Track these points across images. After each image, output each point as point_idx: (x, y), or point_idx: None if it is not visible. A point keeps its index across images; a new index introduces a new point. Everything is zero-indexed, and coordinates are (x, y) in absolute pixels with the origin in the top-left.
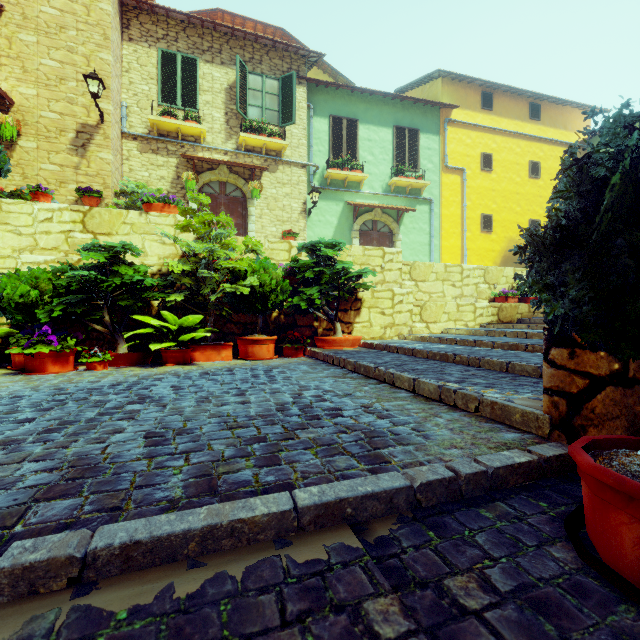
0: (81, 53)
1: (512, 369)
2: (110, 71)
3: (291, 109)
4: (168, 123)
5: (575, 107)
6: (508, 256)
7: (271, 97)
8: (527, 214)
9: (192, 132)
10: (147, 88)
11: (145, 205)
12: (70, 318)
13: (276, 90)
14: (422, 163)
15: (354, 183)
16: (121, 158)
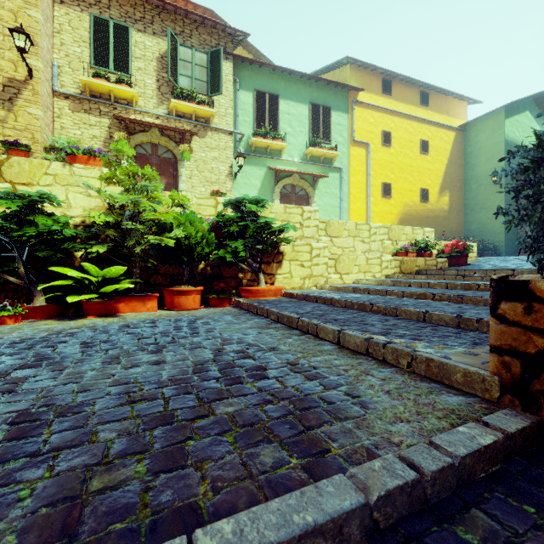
0: (8, 8)
1: (429, 318)
2: (39, 29)
3: (219, 81)
4: (100, 85)
5: (455, 97)
6: (404, 218)
7: (200, 69)
8: (418, 184)
9: (124, 95)
10: (79, 50)
11: (69, 157)
12: None
13: (205, 63)
14: (334, 136)
15: (275, 151)
16: (52, 115)
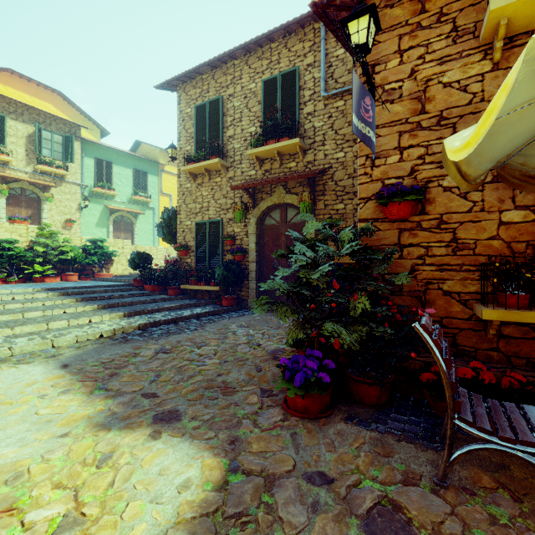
0: None
1: None
2: None
3: (72, 155)
4: None
5: None
6: None
7: (58, 145)
8: None
9: (3, 159)
10: None
11: (12, 220)
12: None
13: (61, 141)
14: (149, 189)
15: (110, 195)
16: None
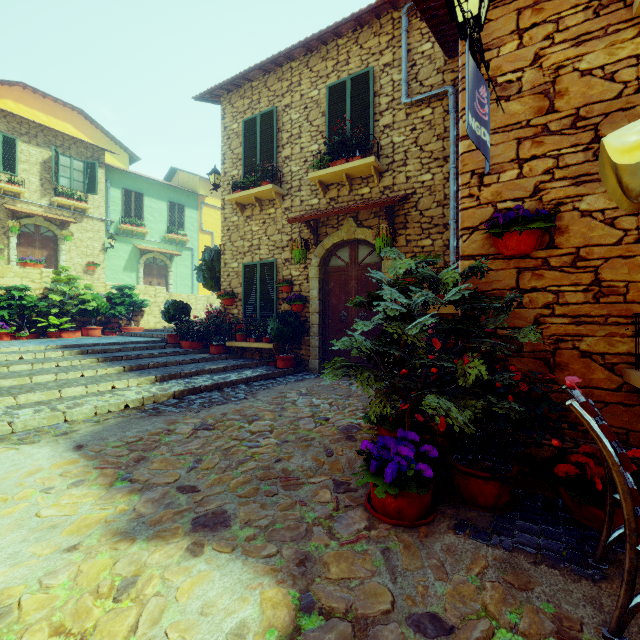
0: None
1: None
2: None
3: (94, 185)
4: None
5: None
6: None
7: (78, 173)
8: None
9: (13, 190)
10: None
11: (23, 263)
12: None
13: (82, 168)
14: (187, 226)
15: (140, 233)
16: None
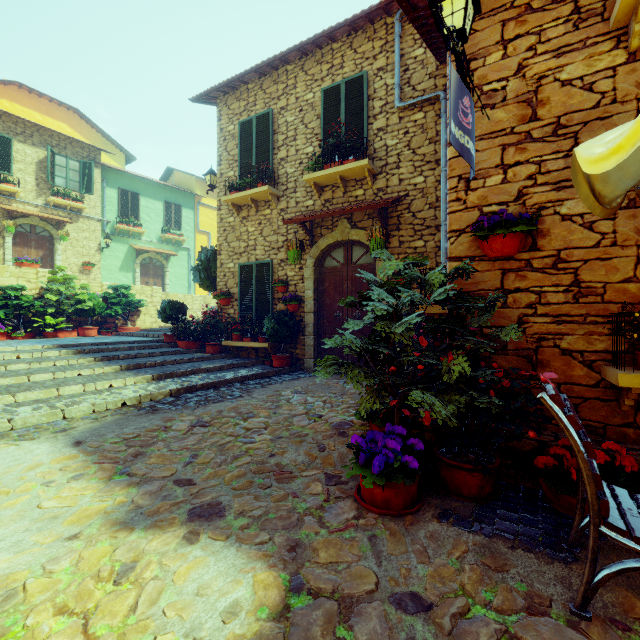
0: None
1: None
2: None
3: (91, 185)
4: None
5: None
6: None
7: (74, 172)
8: None
9: (8, 190)
10: None
11: (19, 263)
12: None
13: (78, 168)
14: (183, 226)
15: (137, 233)
16: None
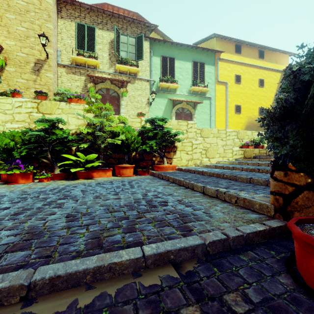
0: (37, 24)
1: (252, 181)
2: (51, 33)
3: (141, 52)
4: (80, 59)
5: (281, 52)
6: (248, 125)
7: (132, 46)
8: (257, 105)
9: (92, 63)
10: (70, 42)
11: (68, 99)
12: (30, 156)
13: (134, 43)
14: (206, 79)
15: (173, 89)
16: (57, 76)
